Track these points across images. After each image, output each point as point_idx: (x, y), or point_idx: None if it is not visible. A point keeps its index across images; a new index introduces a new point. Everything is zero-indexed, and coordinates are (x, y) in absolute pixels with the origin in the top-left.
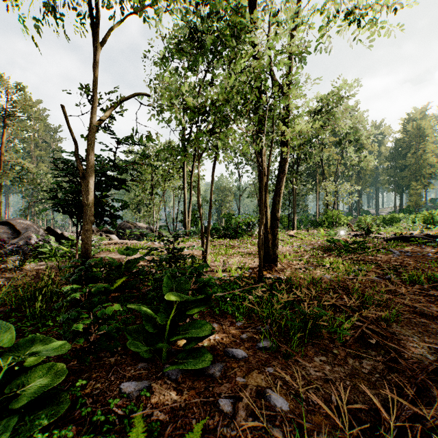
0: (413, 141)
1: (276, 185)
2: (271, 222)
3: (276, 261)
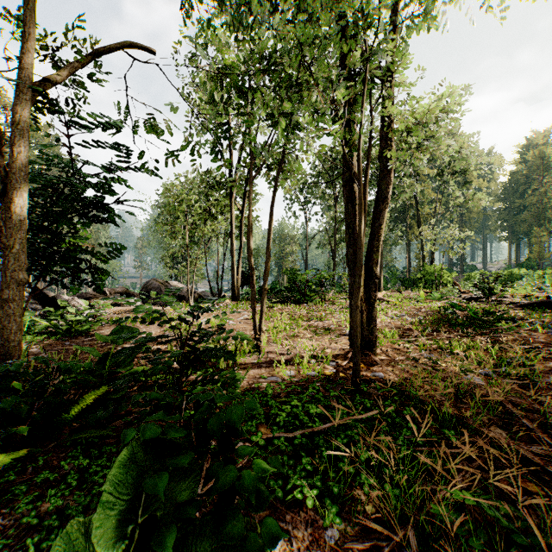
0: (534, 174)
1: (373, 221)
2: (365, 281)
3: (373, 346)
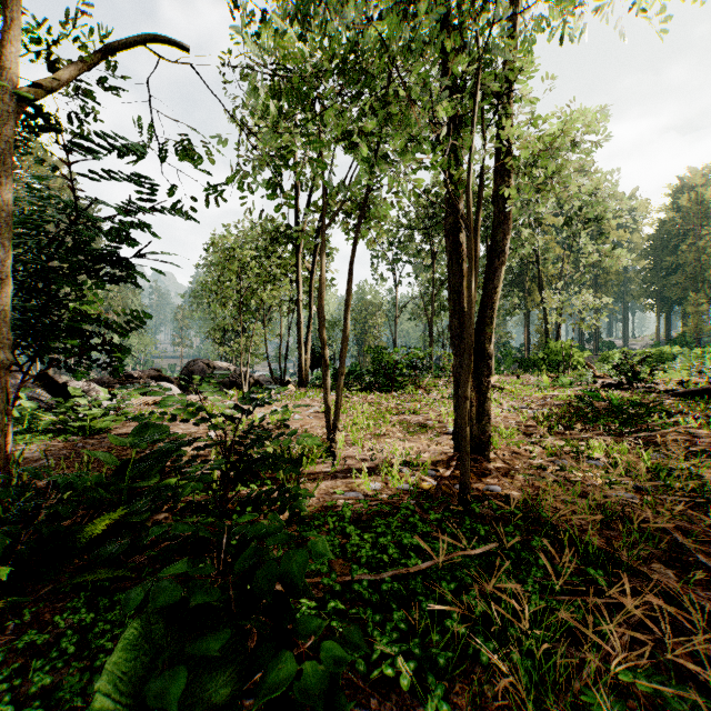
0: (690, 223)
1: (485, 283)
2: (474, 362)
3: (486, 449)
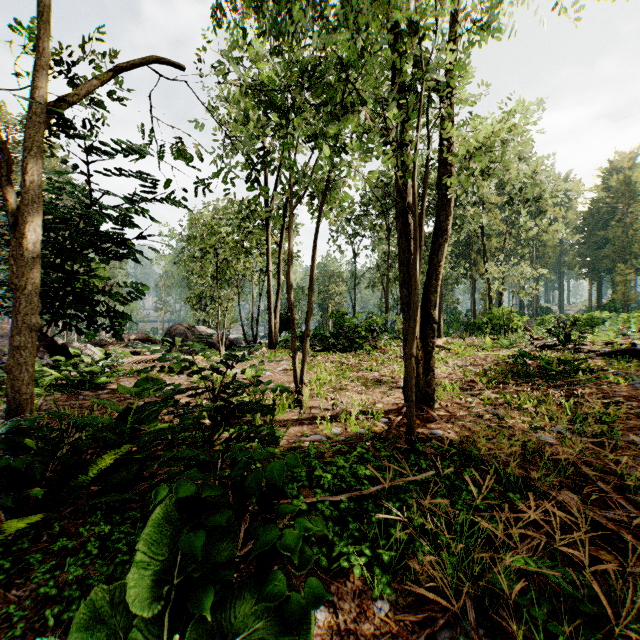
0: (619, 202)
1: (431, 257)
2: (421, 326)
3: (431, 400)
